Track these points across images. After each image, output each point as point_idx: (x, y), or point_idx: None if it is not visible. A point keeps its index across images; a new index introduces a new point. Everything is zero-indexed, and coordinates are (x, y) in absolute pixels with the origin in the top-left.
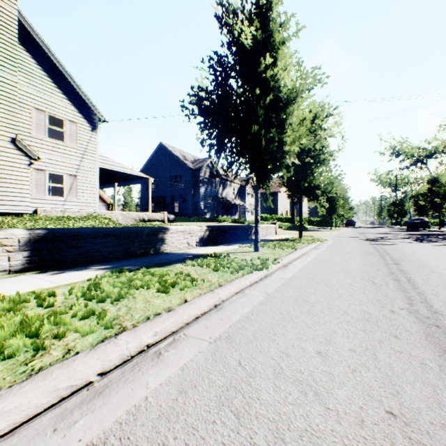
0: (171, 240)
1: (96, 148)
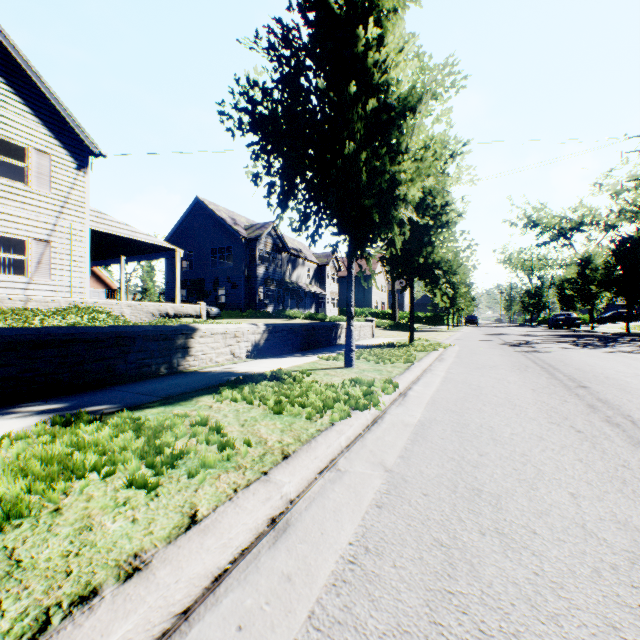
0: (202, 349)
1: (85, 197)
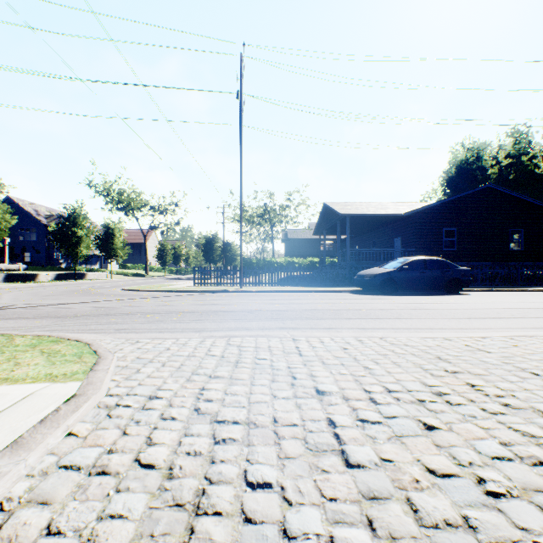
0: (41, 278)
1: None
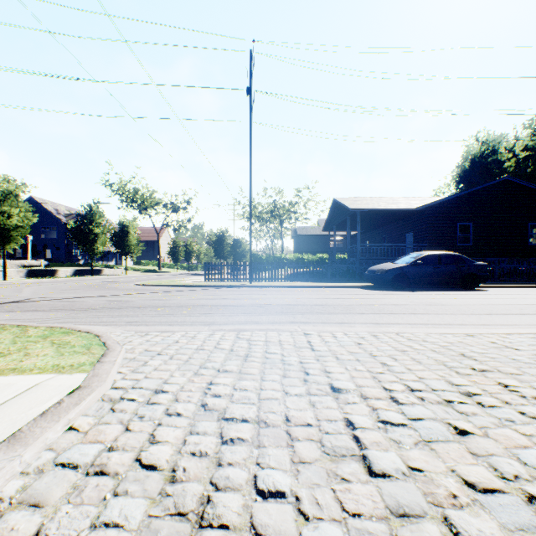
0: (60, 273)
1: None
